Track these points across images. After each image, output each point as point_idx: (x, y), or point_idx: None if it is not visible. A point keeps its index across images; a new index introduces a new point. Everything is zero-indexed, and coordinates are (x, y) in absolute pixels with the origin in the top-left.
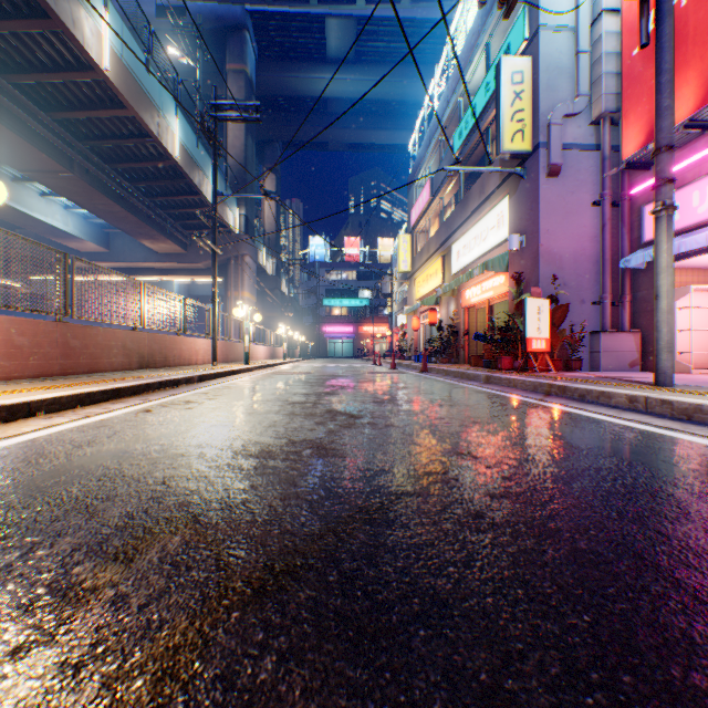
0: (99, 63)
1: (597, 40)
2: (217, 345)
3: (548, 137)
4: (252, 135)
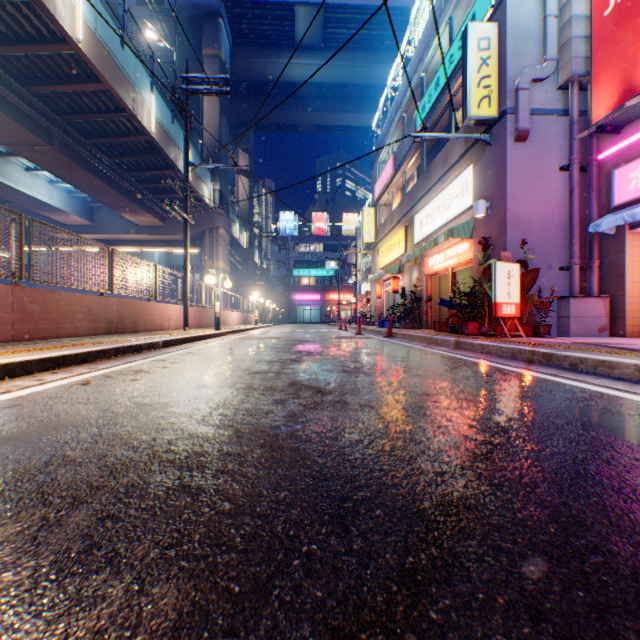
0: (71, 35)
1: (566, 4)
2: (188, 311)
3: (515, 102)
4: (226, 116)
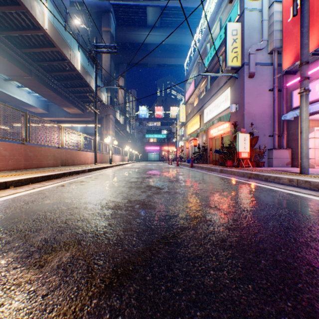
0: (43, 26)
1: (271, 15)
2: (97, 155)
3: (248, 60)
4: (113, 60)
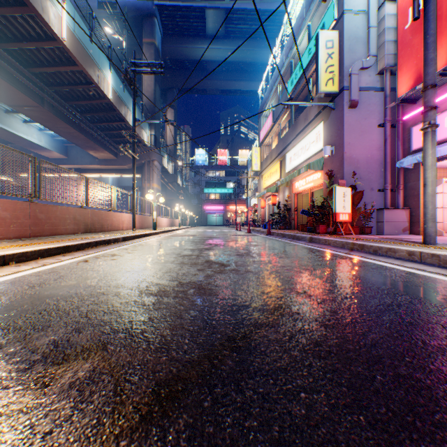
0: (59, 36)
1: (382, 19)
2: (135, 218)
3: (349, 83)
4: (159, 84)
